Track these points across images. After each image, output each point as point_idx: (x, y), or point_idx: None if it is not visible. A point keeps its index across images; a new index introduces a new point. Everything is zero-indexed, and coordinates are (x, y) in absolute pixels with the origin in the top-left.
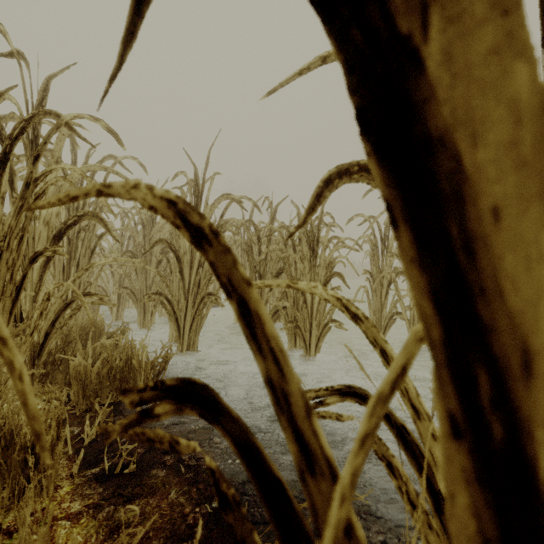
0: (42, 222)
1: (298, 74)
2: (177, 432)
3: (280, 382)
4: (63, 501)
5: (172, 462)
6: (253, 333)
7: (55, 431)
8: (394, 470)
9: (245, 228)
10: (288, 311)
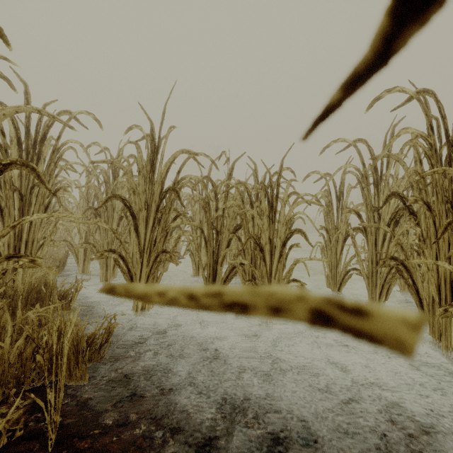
0: None
1: None
2: (105, 443)
3: None
4: None
5: None
6: None
7: None
8: None
9: (202, 184)
10: (246, 268)
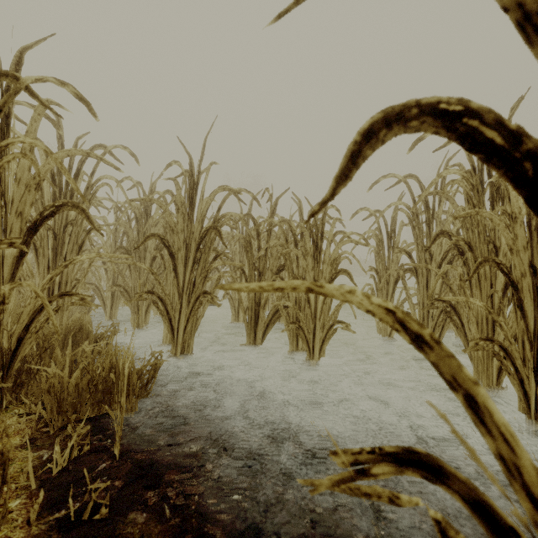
0: (14, 212)
1: None
2: (164, 456)
3: None
4: None
5: (155, 501)
6: None
7: (1, 473)
8: None
9: (243, 222)
10: (289, 311)
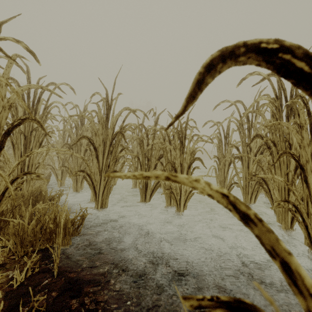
0: None
1: None
2: (85, 275)
3: None
4: None
5: (76, 307)
6: None
7: None
8: None
9: (138, 129)
10: (166, 182)
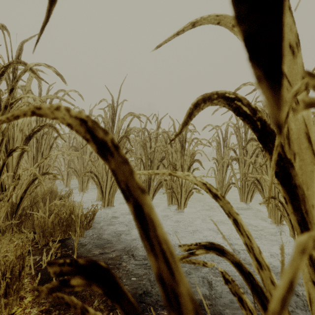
0: (18, 129)
1: (176, 34)
2: (100, 259)
3: (170, 281)
4: (26, 308)
5: None
6: (147, 234)
7: (21, 263)
8: (244, 303)
9: (142, 132)
10: (167, 182)
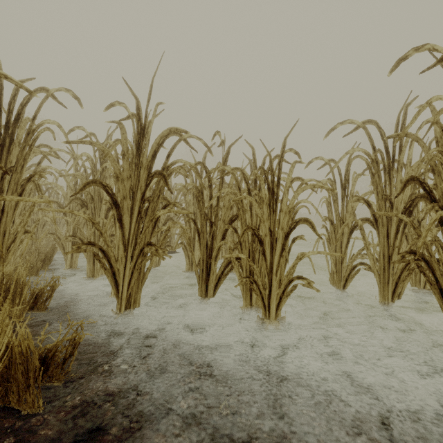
0: None
1: None
2: None
3: None
4: None
5: None
6: None
7: None
8: None
9: (194, 169)
10: (242, 263)
